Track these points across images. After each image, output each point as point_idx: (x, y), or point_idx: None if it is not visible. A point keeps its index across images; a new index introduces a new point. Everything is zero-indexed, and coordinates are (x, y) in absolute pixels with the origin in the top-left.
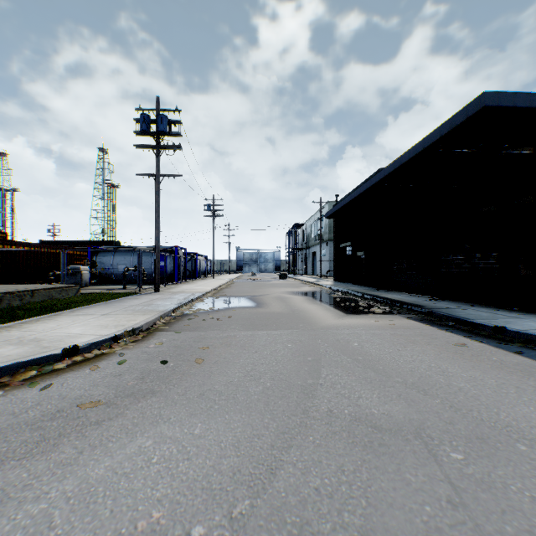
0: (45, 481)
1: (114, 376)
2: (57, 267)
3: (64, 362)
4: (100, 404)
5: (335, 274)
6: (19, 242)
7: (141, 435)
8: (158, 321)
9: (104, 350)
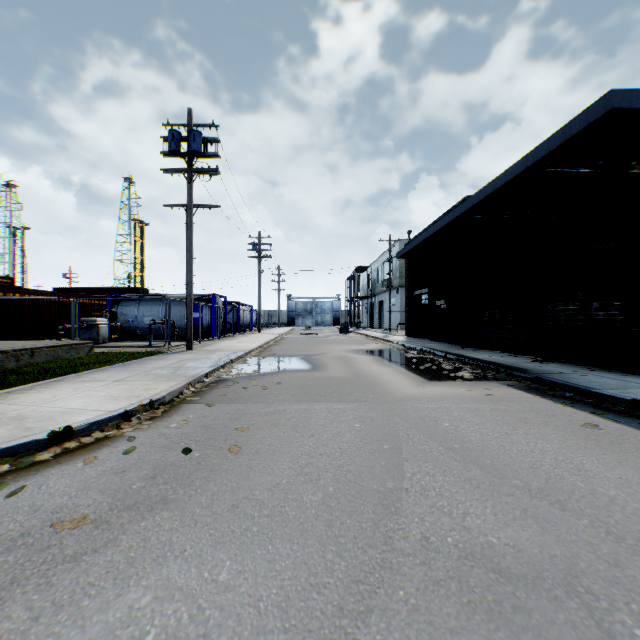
0: None
1: (115, 473)
2: (70, 319)
3: (51, 450)
4: (86, 523)
5: (408, 327)
6: (24, 289)
7: (137, 584)
8: (186, 389)
9: (108, 432)
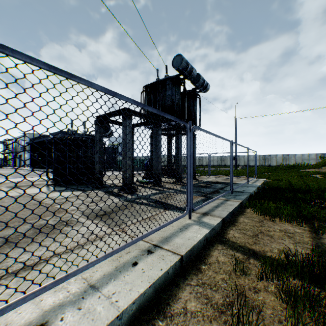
0: None
1: None
2: None
3: None
4: None
5: (31, 165)
6: None
7: None
8: None
9: None
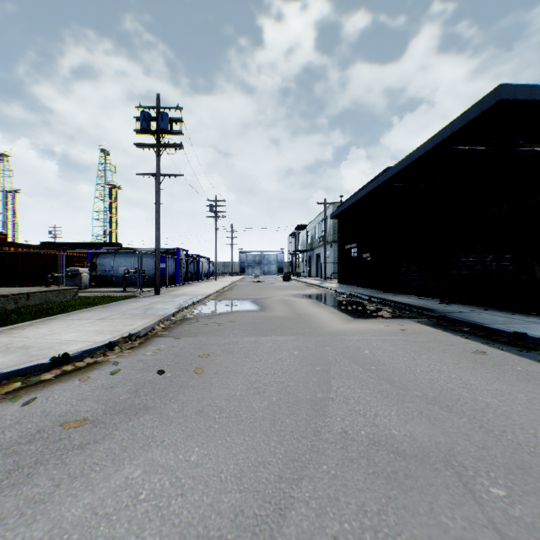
0: (10, 526)
1: (105, 388)
2: (57, 269)
3: (53, 372)
4: (87, 423)
5: (340, 276)
6: (18, 243)
7: (130, 463)
8: (157, 325)
9: (97, 358)
